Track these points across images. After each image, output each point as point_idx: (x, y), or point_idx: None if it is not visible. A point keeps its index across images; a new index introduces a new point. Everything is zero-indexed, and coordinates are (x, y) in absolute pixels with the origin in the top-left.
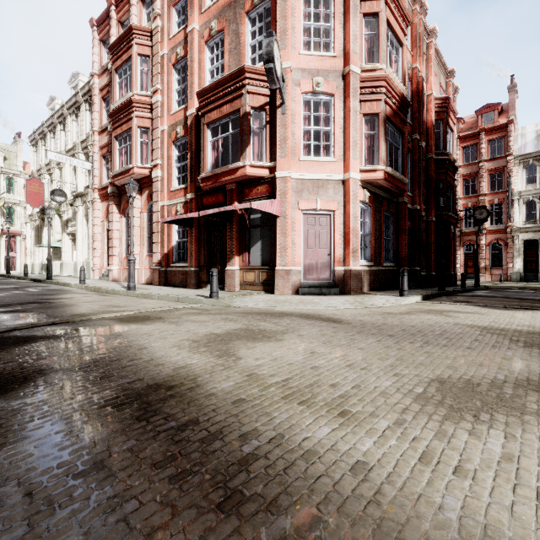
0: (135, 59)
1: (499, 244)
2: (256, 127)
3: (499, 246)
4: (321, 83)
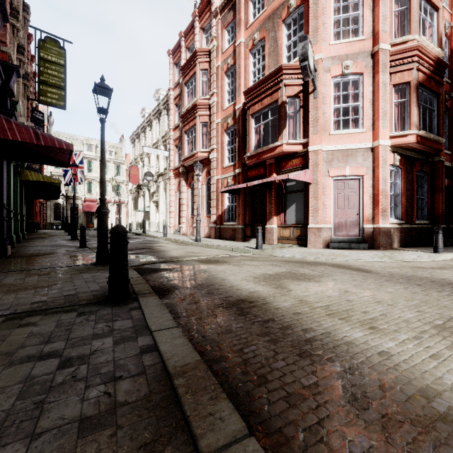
0: (198, 74)
1: None
2: (291, 112)
3: None
4: (350, 65)
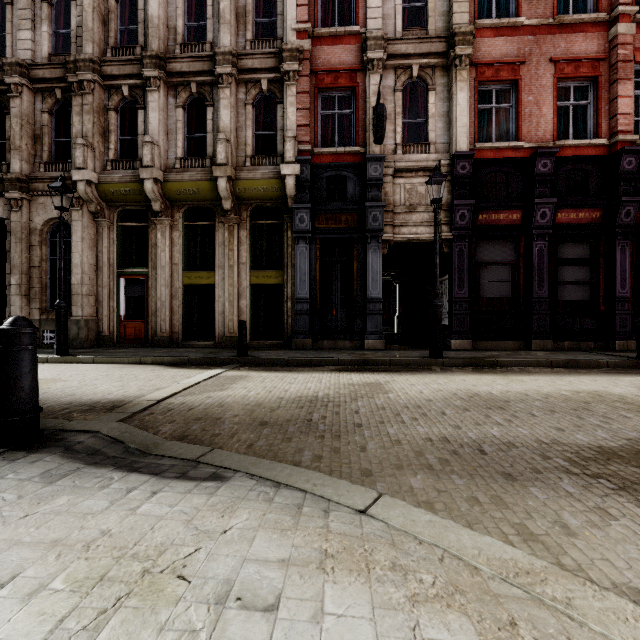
0: None
1: None
2: None
3: None
4: None
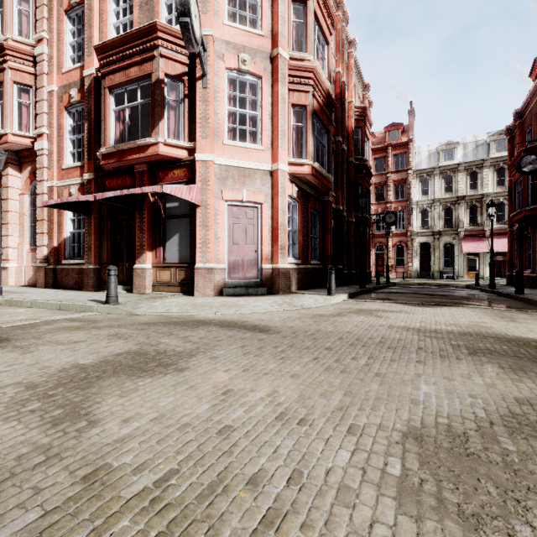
0: None
1: (402, 246)
2: (172, 100)
3: (402, 248)
4: (247, 61)
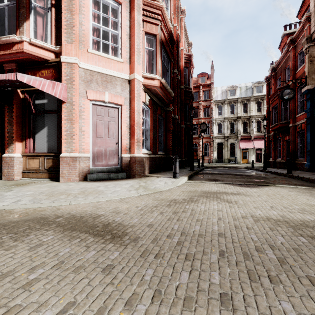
0: None
1: (207, 144)
2: (39, 6)
3: (208, 145)
4: None
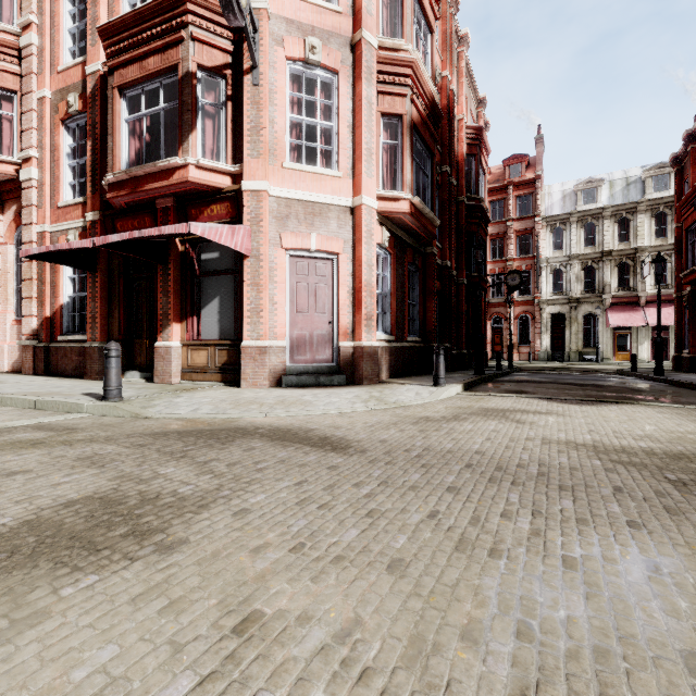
0: None
1: (526, 317)
2: (209, 103)
3: (527, 320)
4: (317, 47)
